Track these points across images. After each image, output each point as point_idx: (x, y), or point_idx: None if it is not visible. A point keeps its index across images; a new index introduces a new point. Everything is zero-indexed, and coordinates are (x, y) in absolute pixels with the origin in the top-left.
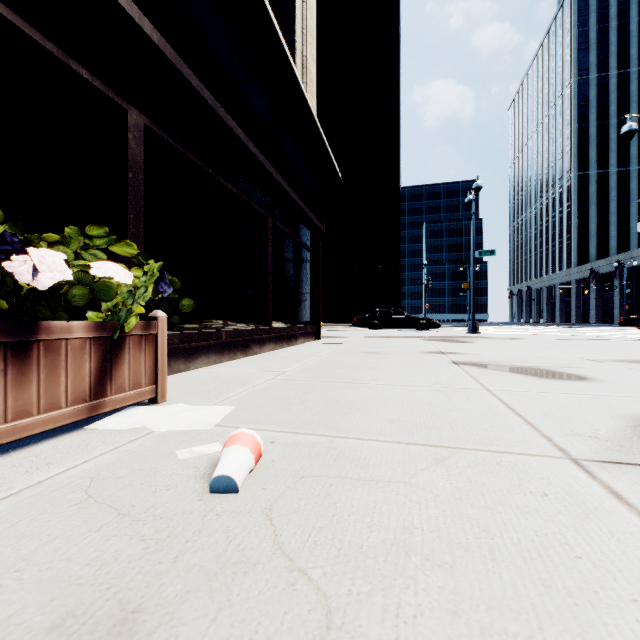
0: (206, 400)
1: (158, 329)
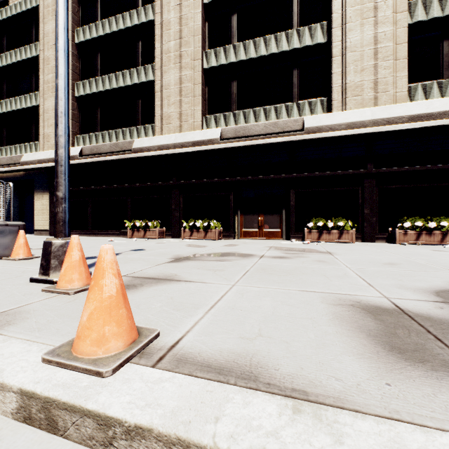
0: None
1: None
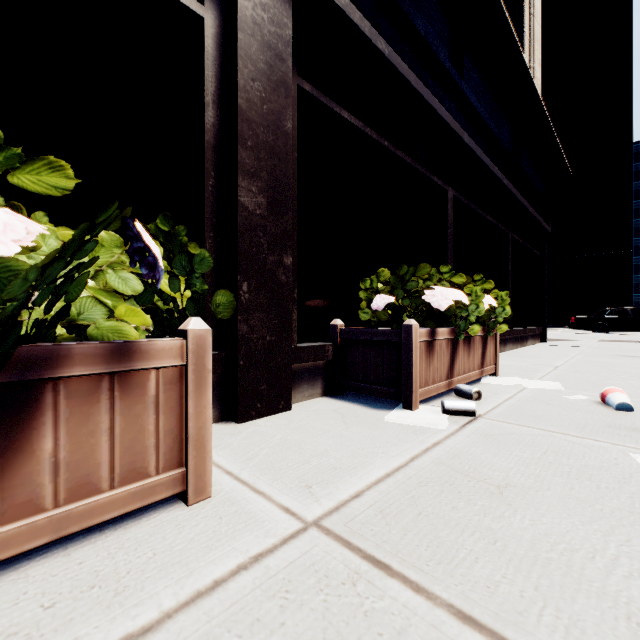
0: (525, 377)
1: (496, 331)
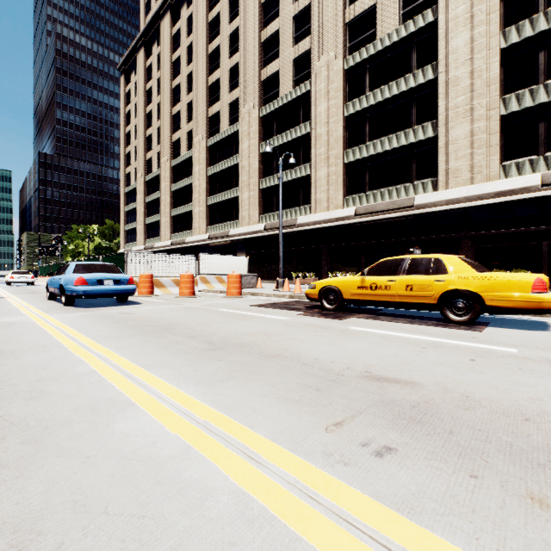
0: None
1: None
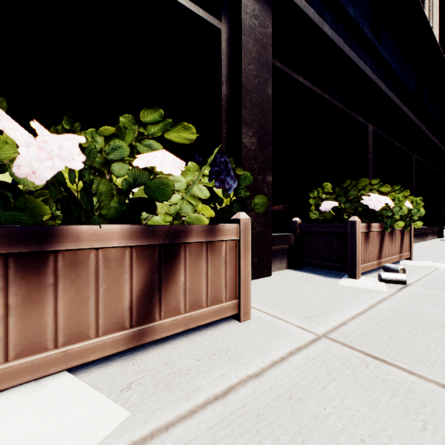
0: (435, 261)
1: (411, 227)
